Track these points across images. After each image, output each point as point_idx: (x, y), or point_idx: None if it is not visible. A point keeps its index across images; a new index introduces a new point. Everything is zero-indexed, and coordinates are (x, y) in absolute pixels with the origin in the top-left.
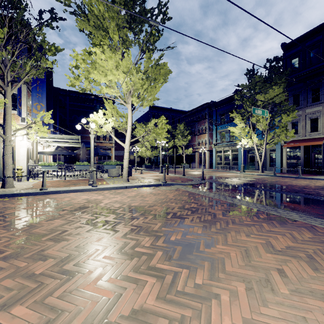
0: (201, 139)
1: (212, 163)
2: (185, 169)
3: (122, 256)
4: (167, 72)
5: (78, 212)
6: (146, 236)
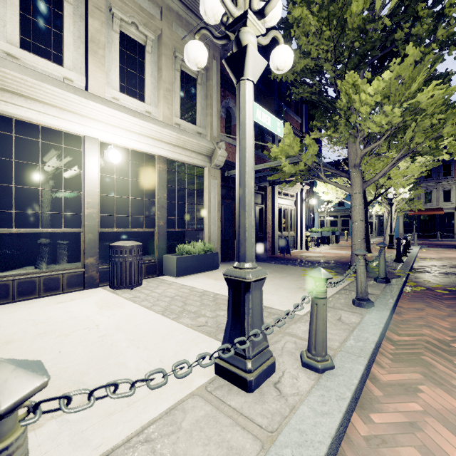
0: None
1: None
2: None
3: None
4: None
5: None
6: None
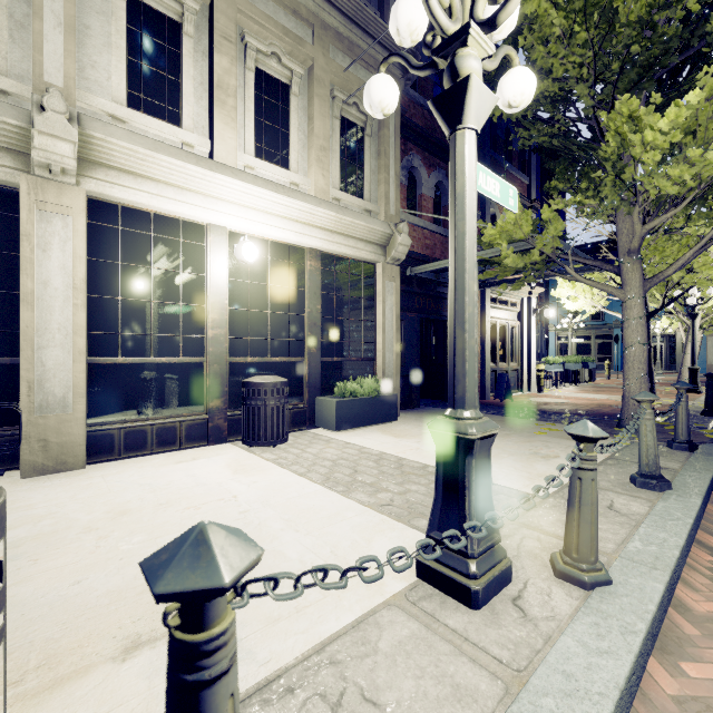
0: None
1: None
2: None
3: None
4: None
5: None
6: None
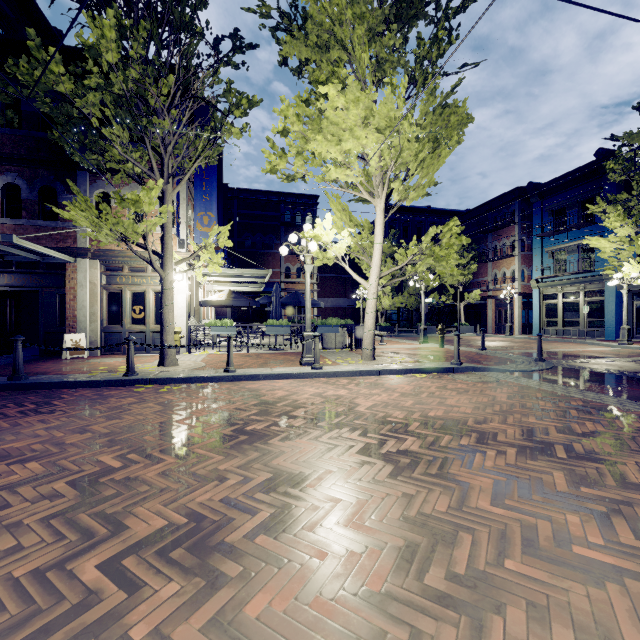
0: (501, 271)
1: (530, 323)
2: (464, 336)
3: (558, 569)
4: (463, 121)
5: (328, 425)
6: (558, 508)
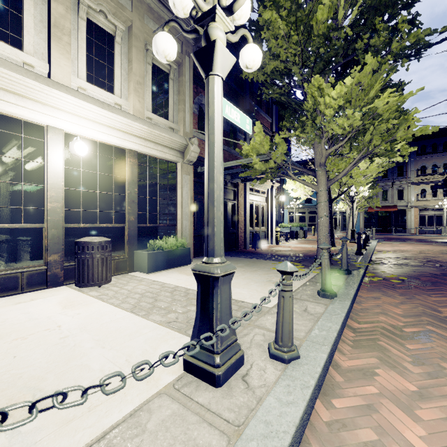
0: None
1: None
2: None
3: None
4: None
5: None
6: None
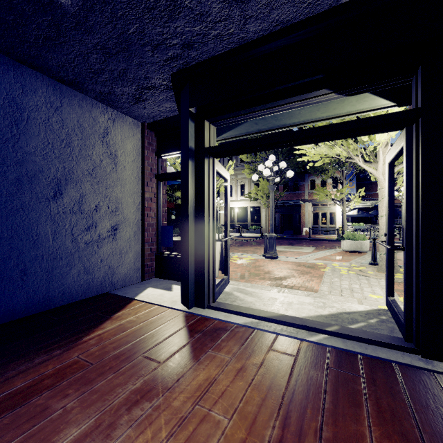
0: None
1: None
2: None
3: None
4: None
5: None
6: None
